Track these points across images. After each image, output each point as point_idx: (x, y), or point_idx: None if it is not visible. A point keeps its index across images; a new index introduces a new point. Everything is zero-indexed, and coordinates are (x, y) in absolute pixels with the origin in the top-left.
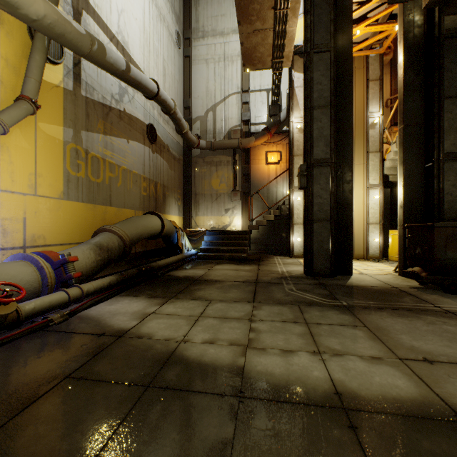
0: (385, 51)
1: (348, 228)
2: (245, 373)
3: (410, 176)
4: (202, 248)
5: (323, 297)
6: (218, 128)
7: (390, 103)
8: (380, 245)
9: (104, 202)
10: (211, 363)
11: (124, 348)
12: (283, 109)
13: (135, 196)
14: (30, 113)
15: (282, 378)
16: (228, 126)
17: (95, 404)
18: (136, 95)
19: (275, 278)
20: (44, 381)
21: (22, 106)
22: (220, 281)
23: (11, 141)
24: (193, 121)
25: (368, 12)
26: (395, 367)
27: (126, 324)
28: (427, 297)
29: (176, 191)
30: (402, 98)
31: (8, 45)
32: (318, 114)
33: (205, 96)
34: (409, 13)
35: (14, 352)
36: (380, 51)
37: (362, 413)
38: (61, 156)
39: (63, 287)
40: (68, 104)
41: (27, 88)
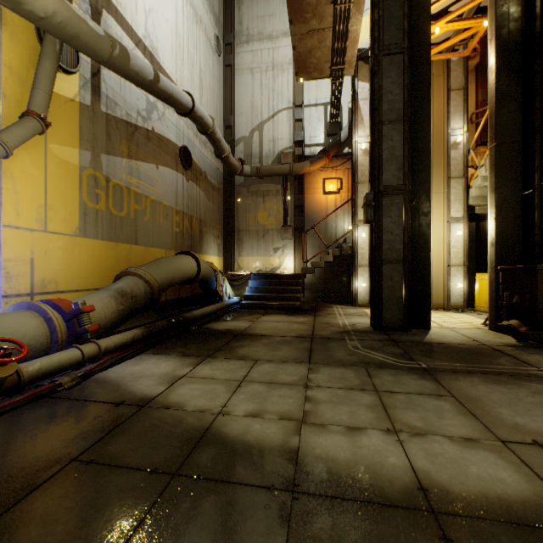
0: (470, 54)
1: (426, 271)
2: (300, 459)
3: (504, 206)
4: (246, 296)
5: (396, 357)
6: (266, 151)
7: (476, 118)
8: (464, 292)
9: (129, 240)
10: (256, 444)
11: (147, 421)
12: (344, 127)
13: (166, 233)
14: (38, 132)
15: (348, 465)
16: (278, 148)
17: (106, 498)
18: (167, 111)
19: (335, 332)
20: (45, 465)
21: (28, 123)
22: (267, 336)
23: (16, 166)
24: (236, 142)
25: (450, 5)
26: (496, 453)
27: (151, 390)
28: (528, 358)
29: (215, 227)
30: (494, 110)
31: (13, 50)
32: (389, 131)
33: (250, 113)
34: (503, 4)
35: (12, 425)
36: (464, 53)
37: (457, 518)
38: (77, 185)
39: (77, 343)
40: (85, 122)
41: (35, 101)
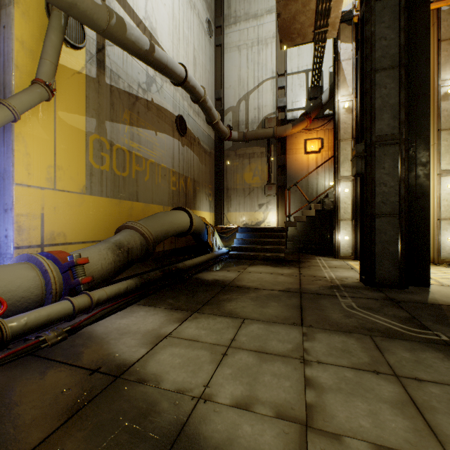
0: None
1: (424, 224)
2: None
3: None
4: (234, 247)
5: (404, 323)
6: (251, 118)
7: None
8: None
9: (130, 197)
10: None
11: (116, 403)
12: (325, 90)
13: (163, 191)
14: (44, 98)
15: None
16: (262, 114)
17: None
18: (165, 85)
19: (323, 286)
20: None
21: (35, 90)
22: (254, 289)
23: (27, 130)
24: (225, 112)
25: None
26: None
27: (132, 353)
28: None
29: (207, 186)
30: None
31: (24, 26)
32: (382, 78)
33: (237, 85)
34: None
35: None
36: None
37: None
38: (83, 148)
39: (72, 294)
40: (90, 92)
41: (41, 70)
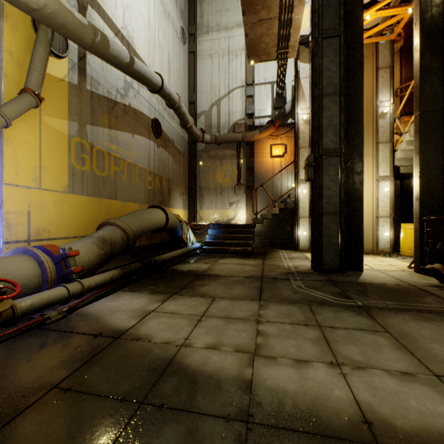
0: (395, 38)
1: (359, 221)
2: (254, 389)
3: (428, 165)
4: (206, 242)
5: (335, 295)
6: (223, 122)
7: (401, 93)
8: (390, 239)
9: (109, 196)
10: (214, 375)
11: (120, 352)
12: (288, 101)
13: (140, 190)
14: (33, 106)
15: (297, 397)
16: (233, 119)
17: (79, 425)
18: (141, 90)
19: (281, 273)
20: (29, 392)
21: (25, 98)
22: (224, 276)
23: (15, 134)
24: (198, 115)
25: None
26: (432, 387)
27: (125, 323)
28: None
29: (181, 185)
30: (418, 83)
31: (13, 38)
32: (327, 102)
33: (209, 91)
34: None
35: (5, 354)
36: (391, 37)
37: None
38: (66, 150)
39: (64, 282)
40: (73, 98)
41: (30, 80)
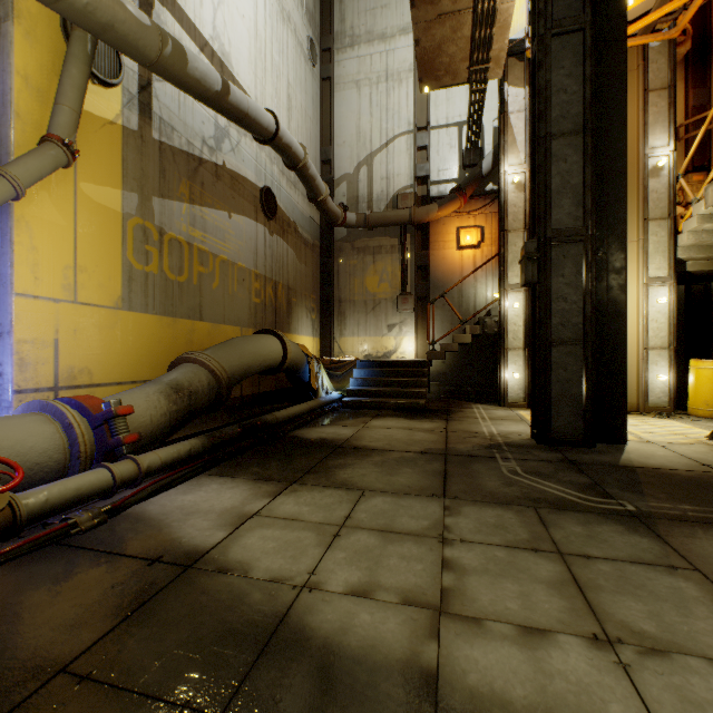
0: (677, 38)
1: (619, 356)
2: (443, 695)
3: None
4: (350, 390)
5: (582, 491)
6: (377, 193)
7: (686, 133)
8: (669, 387)
9: (190, 314)
10: (363, 656)
11: (190, 597)
12: (487, 154)
13: (241, 305)
14: (61, 164)
15: None
16: (393, 187)
17: None
18: (243, 140)
19: (479, 446)
20: (13, 680)
21: (48, 151)
22: (380, 451)
23: (34, 212)
24: (336, 182)
25: None
26: None
27: (205, 537)
28: None
29: (309, 297)
30: None
31: (29, 53)
32: (561, 148)
33: (355, 142)
34: None
35: None
36: (671, 33)
37: None
38: (119, 239)
39: (109, 459)
40: (130, 153)
41: (57, 122)
